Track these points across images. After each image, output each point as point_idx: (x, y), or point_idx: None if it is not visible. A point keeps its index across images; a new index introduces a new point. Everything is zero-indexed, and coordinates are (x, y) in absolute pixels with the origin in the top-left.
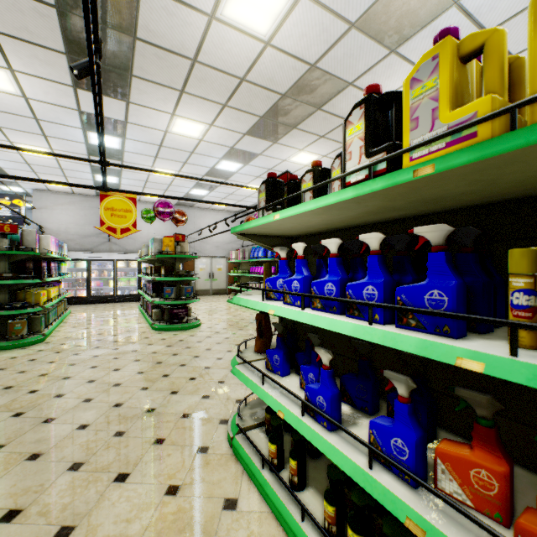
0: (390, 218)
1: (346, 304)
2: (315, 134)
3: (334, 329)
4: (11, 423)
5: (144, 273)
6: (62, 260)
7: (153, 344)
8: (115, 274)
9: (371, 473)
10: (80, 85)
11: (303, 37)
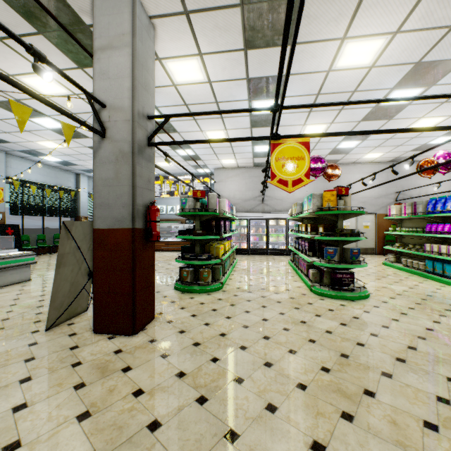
0: None
1: None
2: None
3: None
4: (194, 415)
5: (296, 230)
6: (232, 219)
7: (321, 316)
8: (267, 231)
9: None
10: (250, 43)
11: None
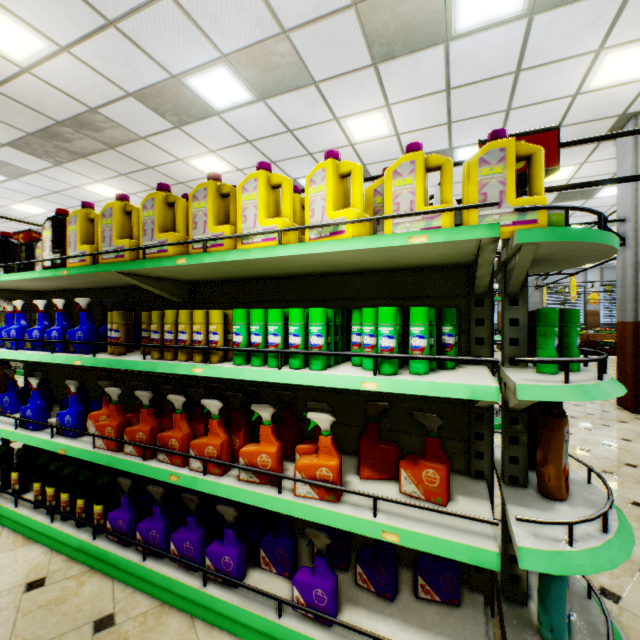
0: (100, 286)
1: (44, 343)
2: (115, 170)
3: (31, 359)
4: None
5: None
6: None
7: None
8: None
9: (51, 439)
10: None
11: (74, 82)
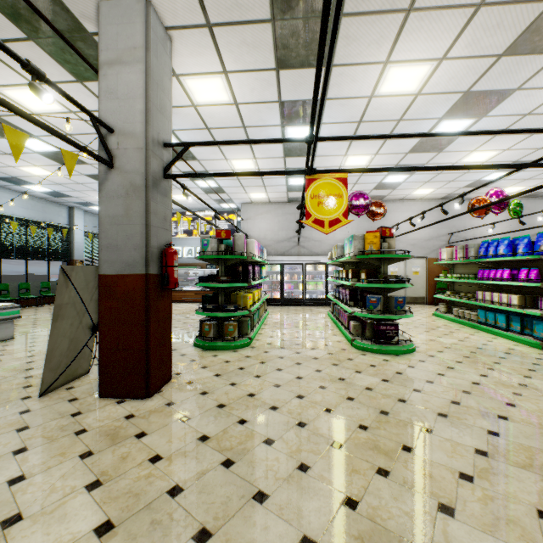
0: None
1: None
2: None
3: None
4: (220, 479)
5: (337, 277)
6: (262, 264)
7: (362, 372)
8: (303, 278)
9: None
10: (283, 63)
11: None
